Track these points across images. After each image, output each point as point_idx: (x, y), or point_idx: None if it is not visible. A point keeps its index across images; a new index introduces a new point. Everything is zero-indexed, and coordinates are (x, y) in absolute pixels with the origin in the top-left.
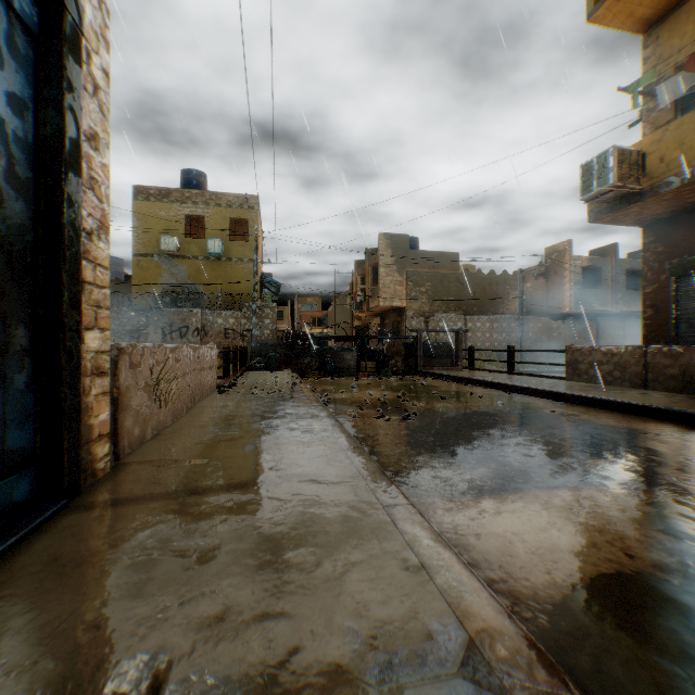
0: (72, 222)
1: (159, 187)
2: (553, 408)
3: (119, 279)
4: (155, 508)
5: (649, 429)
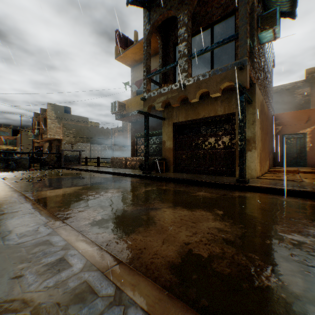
0: None
1: None
2: (95, 175)
3: None
4: None
5: (111, 177)
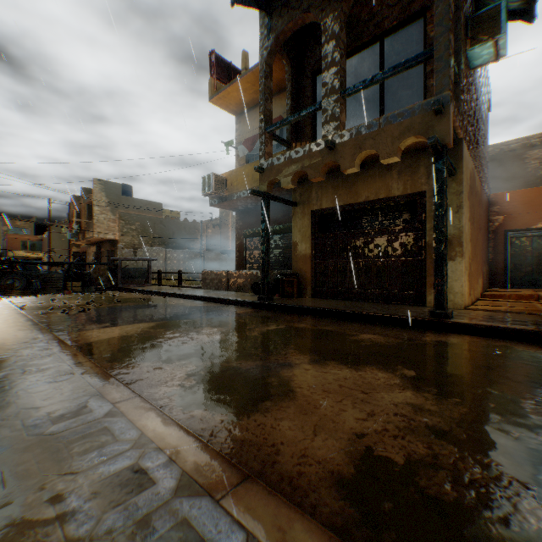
0: None
1: None
2: (177, 302)
3: None
4: None
5: (204, 306)
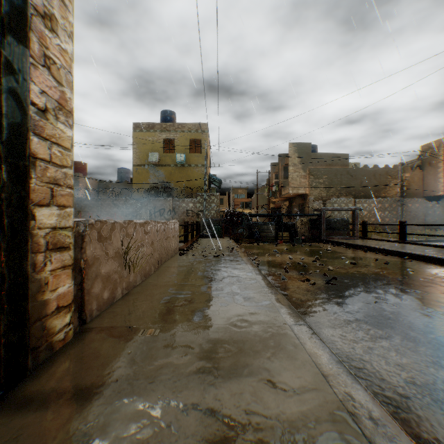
0: (12, 90)
1: (147, 122)
2: None
3: (127, 181)
4: (84, 418)
5: None
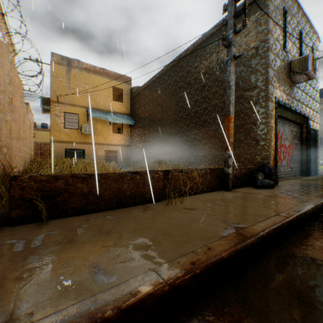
0: (316, 149)
1: None
2: None
3: None
4: None
5: None
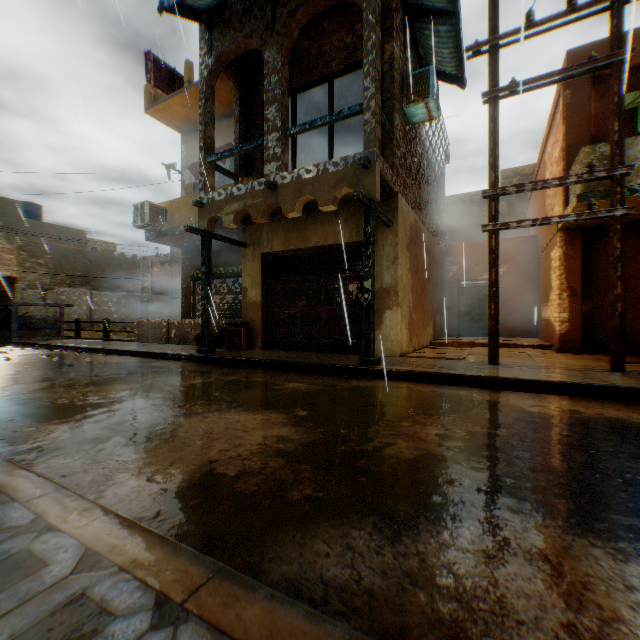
0: None
1: None
2: (95, 358)
3: None
4: None
5: (129, 361)
